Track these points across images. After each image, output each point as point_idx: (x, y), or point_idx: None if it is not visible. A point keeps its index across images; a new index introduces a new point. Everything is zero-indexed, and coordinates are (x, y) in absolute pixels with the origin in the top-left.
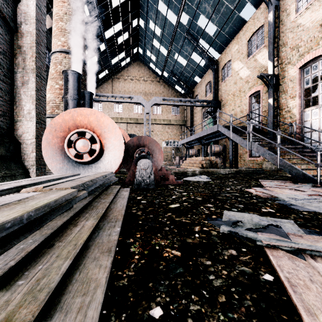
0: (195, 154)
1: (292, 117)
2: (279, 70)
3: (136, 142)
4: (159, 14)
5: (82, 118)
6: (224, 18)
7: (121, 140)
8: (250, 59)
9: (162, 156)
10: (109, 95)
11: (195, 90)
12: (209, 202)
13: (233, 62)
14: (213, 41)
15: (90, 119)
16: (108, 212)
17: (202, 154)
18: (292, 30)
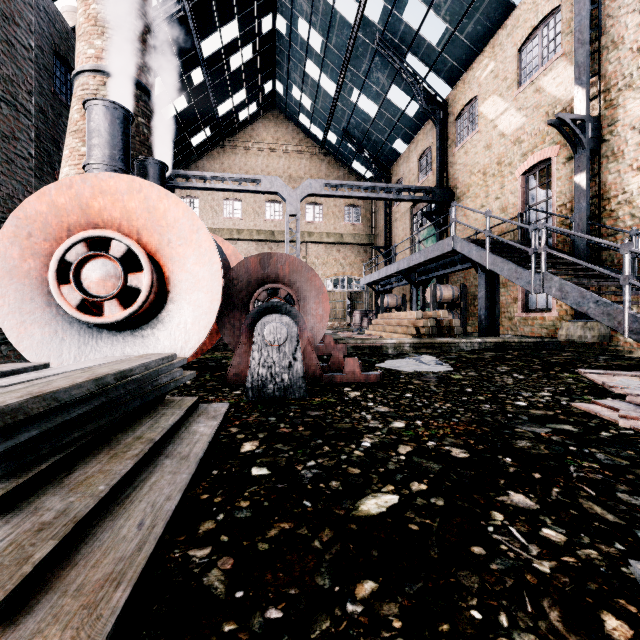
0: (396, 305)
1: (636, 215)
2: (601, 107)
3: (257, 270)
4: (318, 1)
5: (105, 204)
6: (463, 1)
7: (214, 262)
8: (526, 88)
9: (325, 308)
10: (208, 176)
11: (396, 170)
12: (506, 476)
13: (483, 100)
14: (437, 56)
15: (129, 206)
16: (24, 614)
17: (410, 305)
18: (637, 8)
